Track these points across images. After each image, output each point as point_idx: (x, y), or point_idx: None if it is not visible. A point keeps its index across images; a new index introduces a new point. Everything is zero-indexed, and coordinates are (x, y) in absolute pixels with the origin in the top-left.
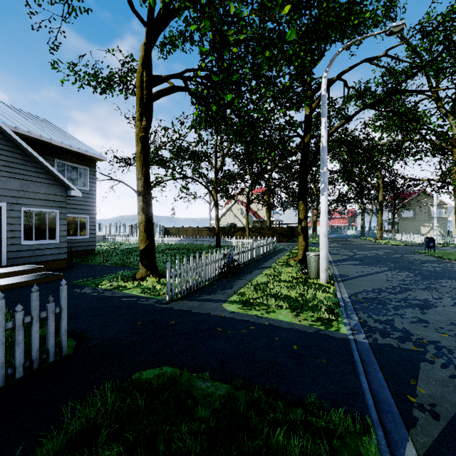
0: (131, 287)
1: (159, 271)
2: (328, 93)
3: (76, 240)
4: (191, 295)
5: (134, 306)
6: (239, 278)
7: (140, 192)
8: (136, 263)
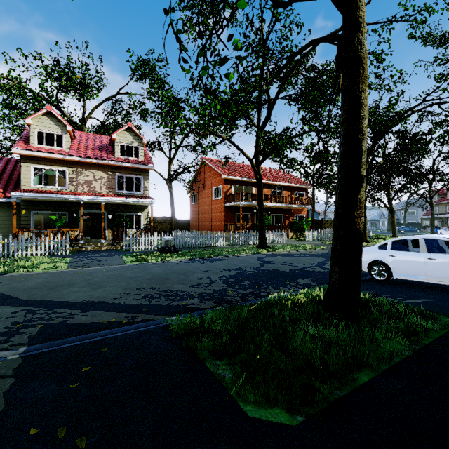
0: None
1: None
2: None
3: None
4: None
5: None
6: None
7: None
8: None
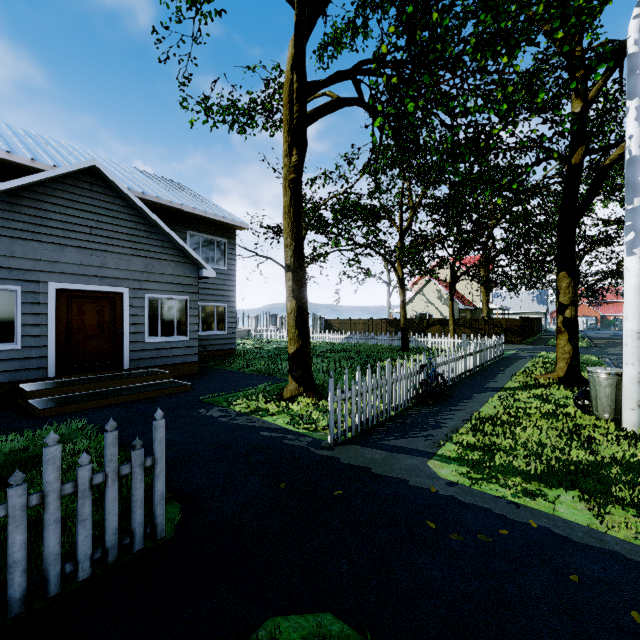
0: (275, 412)
1: (316, 388)
2: (621, 68)
3: (212, 336)
4: (368, 435)
5: (277, 447)
6: (450, 408)
7: (289, 266)
8: (285, 372)
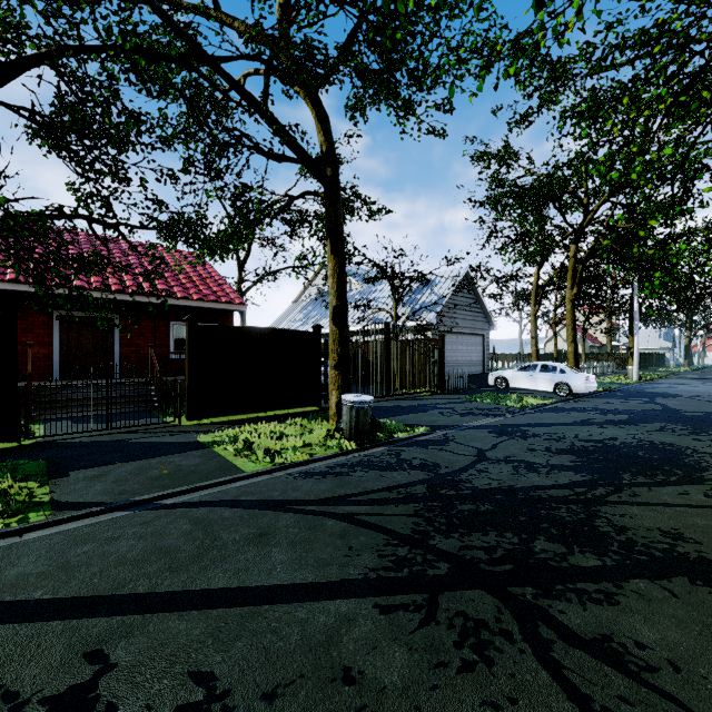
0: None
1: None
2: None
3: None
4: None
5: None
6: None
7: (533, 337)
8: None
